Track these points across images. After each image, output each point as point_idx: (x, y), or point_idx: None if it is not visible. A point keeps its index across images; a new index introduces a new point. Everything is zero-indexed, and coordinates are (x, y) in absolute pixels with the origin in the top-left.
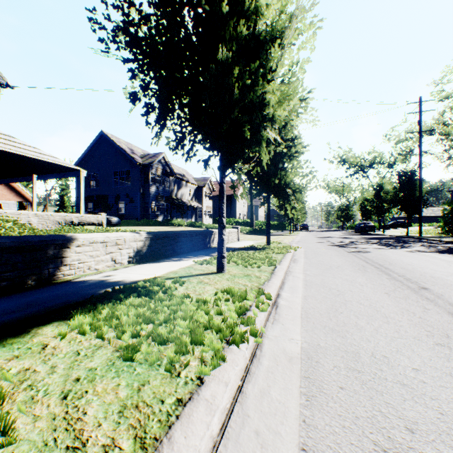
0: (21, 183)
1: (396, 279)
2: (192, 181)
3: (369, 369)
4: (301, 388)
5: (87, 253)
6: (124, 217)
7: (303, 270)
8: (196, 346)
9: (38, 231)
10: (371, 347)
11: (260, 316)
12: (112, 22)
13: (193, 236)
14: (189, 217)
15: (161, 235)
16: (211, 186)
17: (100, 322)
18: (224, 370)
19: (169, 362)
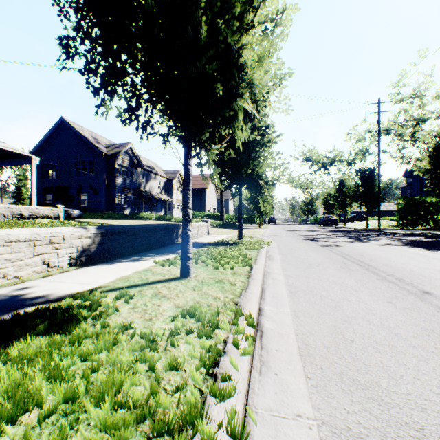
0: None
1: (388, 280)
2: (162, 174)
3: None
4: None
5: (1, 255)
6: (87, 210)
7: (282, 270)
8: None
9: None
10: (438, 431)
11: (241, 369)
12: None
13: (158, 231)
14: (158, 210)
15: (116, 230)
16: (181, 179)
17: None
18: None
19: None
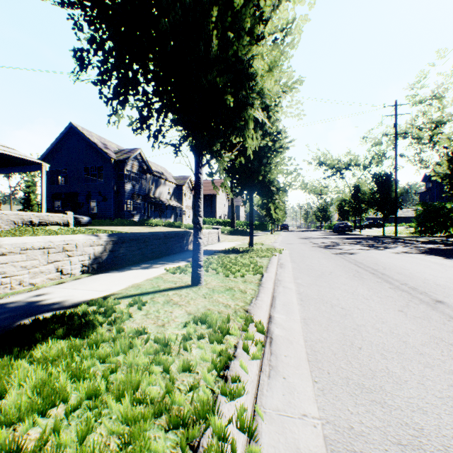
0: None
1: (401, 289)
2: (171, 179)
3: None
4: None
5: (17, 263)
6: (96, 217)
7: (293, 278)
8: None
9: None
10: (436, 431)
11: (251, 371)
12: None
13: (168, 238)
14: (168, 217)
15: (126, 237)
16: (191, 185)
17: None
18: None
19: None
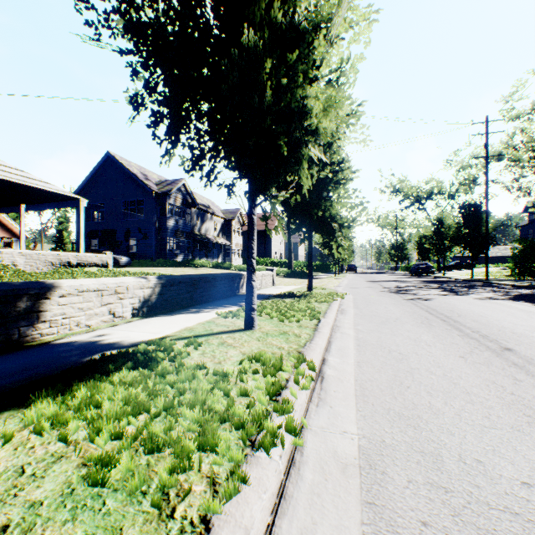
0: (9, 215)
1: (470, 337)
2: (219, 213)
3: (459, 485)
4: (363, 525)
5: (75, 304)
6: (135, 257)
7: (353, 325)
8: (206, 453)
9: (24, 274)
10: (456, 445)
11: (300, 398)
12: (105, 0)
13: (217, 281)
14: (215, 257)
15: (175, 280)
16: (241, 220)
17: (69, 413)
18: (244, 502)
19: (160, 488)
